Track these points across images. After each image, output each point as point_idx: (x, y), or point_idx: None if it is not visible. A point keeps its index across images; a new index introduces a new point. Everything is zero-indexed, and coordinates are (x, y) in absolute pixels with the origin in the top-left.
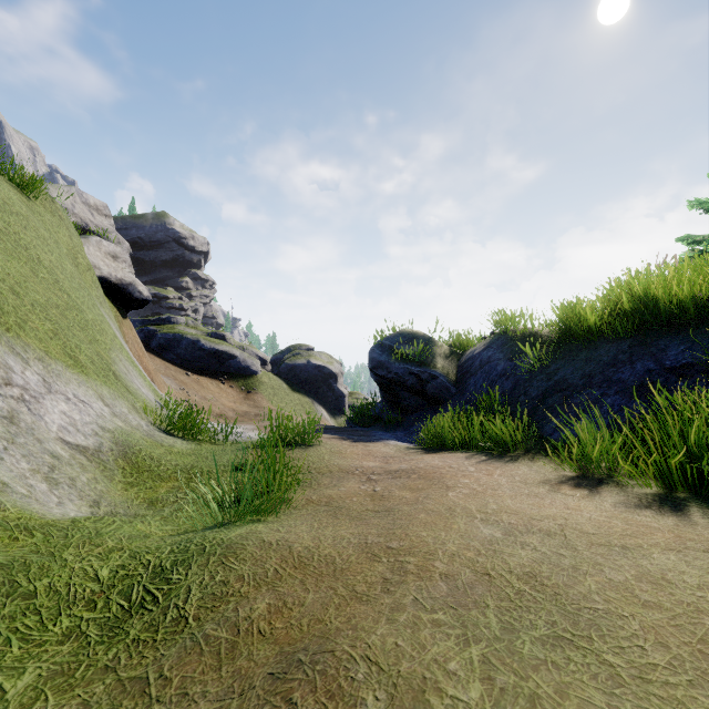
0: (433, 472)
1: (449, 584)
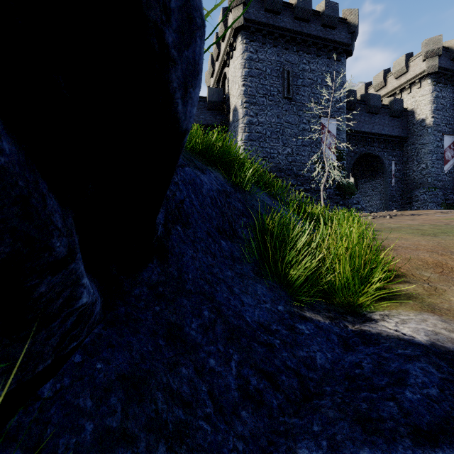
0: (437, 247)
1: None
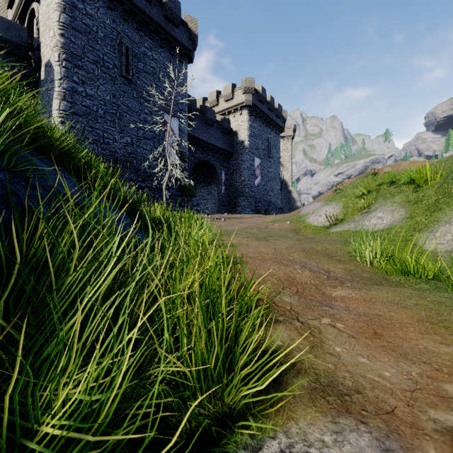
0: (277, 255)
1: (288, 238)
